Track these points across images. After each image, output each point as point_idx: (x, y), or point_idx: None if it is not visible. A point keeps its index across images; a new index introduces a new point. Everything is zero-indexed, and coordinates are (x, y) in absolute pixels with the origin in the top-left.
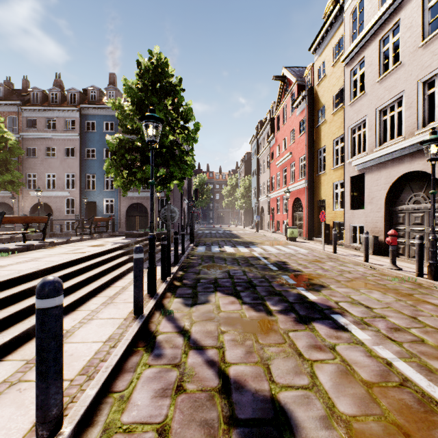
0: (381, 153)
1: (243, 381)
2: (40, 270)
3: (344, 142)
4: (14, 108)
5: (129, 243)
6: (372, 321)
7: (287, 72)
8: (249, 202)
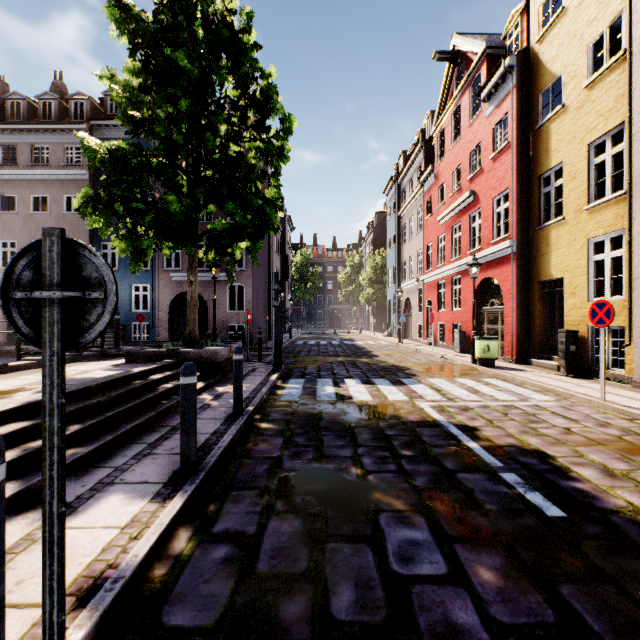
0: None
1: None
2: None
3: (630, 139)
4: None
5: (83, 389)
6: None
7: (462, 40)
8: (382, 293)
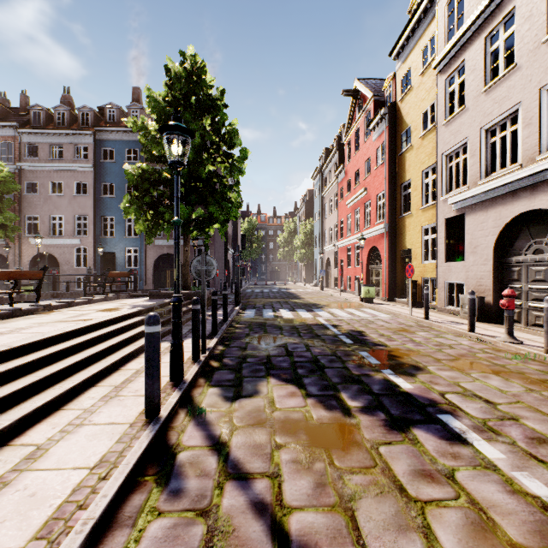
0: (489, 187)
1: (314, 546)
2: (13, 349)
3: (437, 174)
4: (8, 131)
5: (153, 307)
6: (501, 427)
7: (360, 85)
8: (311, 253)
